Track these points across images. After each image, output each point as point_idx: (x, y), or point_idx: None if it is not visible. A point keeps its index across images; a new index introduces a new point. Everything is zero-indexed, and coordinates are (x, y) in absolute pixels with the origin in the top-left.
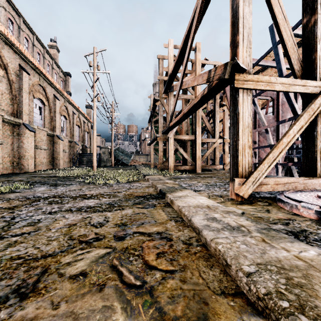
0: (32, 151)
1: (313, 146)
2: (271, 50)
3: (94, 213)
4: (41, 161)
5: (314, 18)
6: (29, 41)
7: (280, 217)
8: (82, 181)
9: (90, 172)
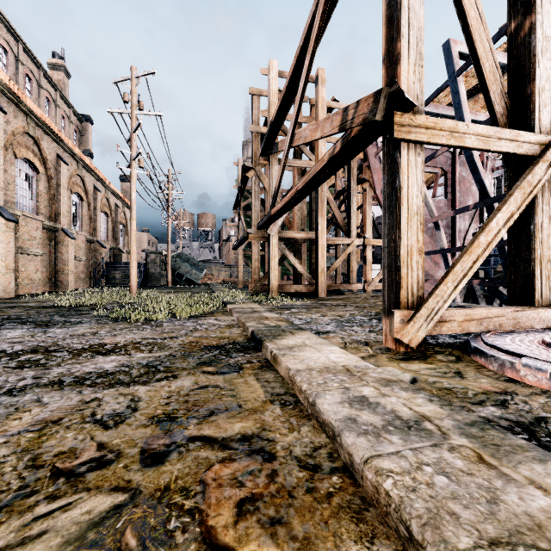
0: (11, 258)
1: (528, 250)
2: (445, 85)
3: (110, 390)
4: (31, 278)
5: (529, 21)
6: (9, 53)
7: (485, 389)
8: (103, 315)
9: (122, 298)
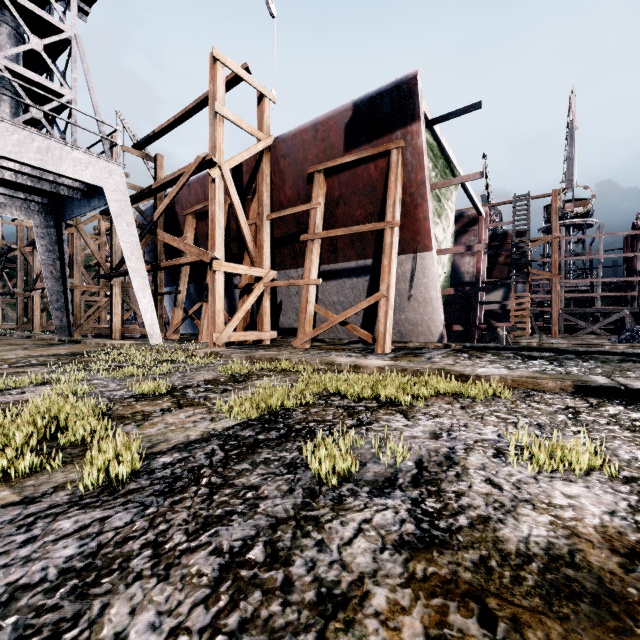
0: None
1: None
2: None
3: None
4: None
5: None
6: None
7: None
8: None
9: None
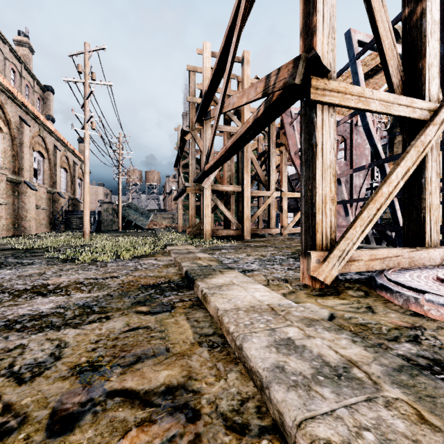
0: None
1: (420, 200)
2: (347, 67)
3: (38, 335)
4: None
5: (421, 7)
6: None
7: (396, 324)
8: (55, 257)
9: (75, 241)
